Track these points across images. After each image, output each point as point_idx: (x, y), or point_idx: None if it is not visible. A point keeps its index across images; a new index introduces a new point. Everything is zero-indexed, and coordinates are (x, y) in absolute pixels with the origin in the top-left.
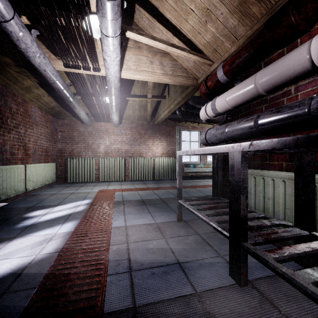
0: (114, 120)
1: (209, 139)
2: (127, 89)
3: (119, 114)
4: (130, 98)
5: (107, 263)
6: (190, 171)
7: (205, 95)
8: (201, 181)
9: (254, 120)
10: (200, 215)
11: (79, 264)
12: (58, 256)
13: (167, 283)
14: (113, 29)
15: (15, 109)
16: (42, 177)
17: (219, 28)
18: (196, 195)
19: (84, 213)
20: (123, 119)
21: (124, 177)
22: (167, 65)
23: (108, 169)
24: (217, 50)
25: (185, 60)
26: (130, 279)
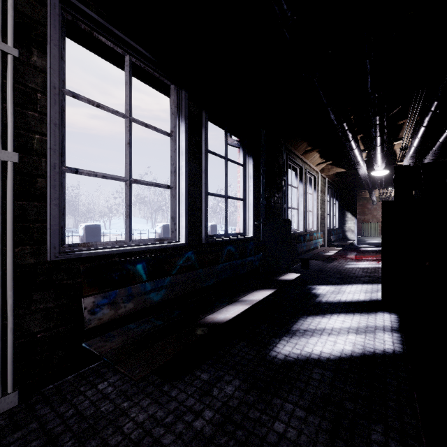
0: None
1: None
2: None
3: None
4: None
5: None
6: None
7: None
8: None
9: None
10: None
11: None
12: None
13: None
14: None
15: None
16: None
17: None
18: None
19: None
20: None
21: None
22: None
23: None
24: None
25: None
26: None
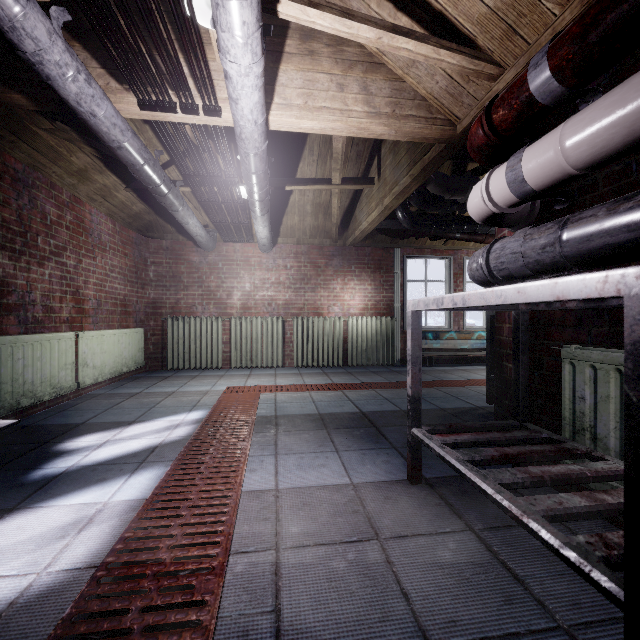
0: (260, 237)
1: (500, 267)
2: (289, 168)
3: (273, 224)
4: (293, 187)
5: (212, 626)
6: (427, 347)
7: (485, 151)
8: (454, 369)
9: None
10: (486, 486)
11: (137, 622)
12: (90, 582)
13: None
14: None
15: (55, 216)
16: (114, 357)
17: None
18: (446, 406)
19: (185, 446)
20: (280, 235)
21: (282, 358)
22: (379, 93)
23: (249, 341)
24: (517, 31)
25: (424, 75)
26: None
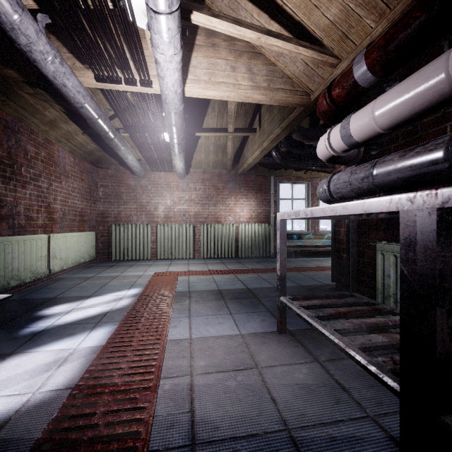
0: (178, 168)
1: (337, 191)
2: (198, 120)
3: (186, 159)
4: (201, 134)
5: (150, 421)
6: (293, 244)
7: (328, 114)
8: (311, 260)
9: (443, 146)
10: (325, 331)
11: (101, 420)
12: (69, 397)
13: None
14: None
15: (33, 153)
16: (75, 252)
17: None
18: (304, 284)
19: (127, 312)
20: (191, 166)
21: (193, 252)
22: (259, 73)
23: (170, 240)
24: (348, 36)
25: (289, 62)
26: None
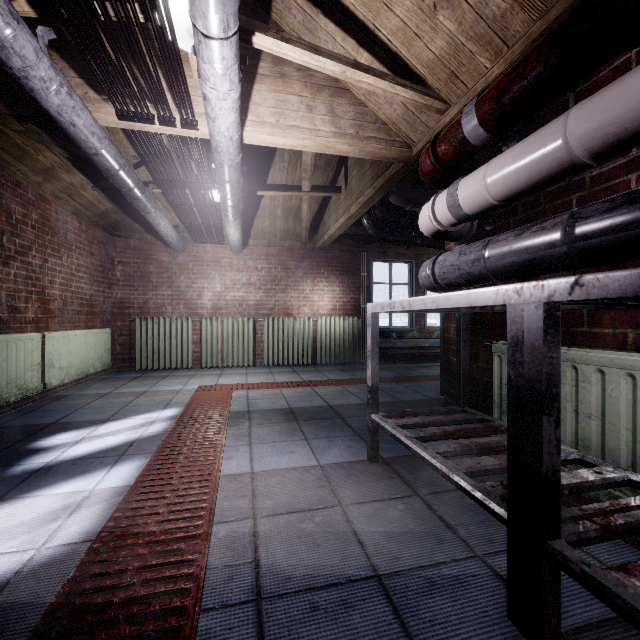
0: (232, 239)
1: (443, 277)
2: (260, 173)
3: (244, 226)
4: (265, 192)
5: (202, 575)
6: (391, 345)
7: (432, 176)
8: (415, 366)
9: (561, 227)
10: (425, 454)
11: (136, 577)
12: (88, 552)
13: (351, 639)
14: (221, 17)
15: (20, 215)
16: (81, 358)
17: (465, 20)
18: (405, 399)
19: (163, 440)
20: (251, 236)
21: (253, 358)
22: (344, 115)
23: (220, 341)
24: (458, 76)
25: (383, 103)
26: (257, 626)
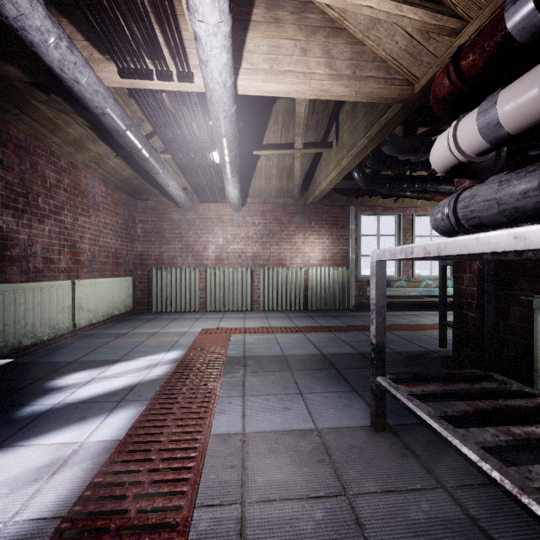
0: (231, 197)
1: (470, 216)
2: (256, 136)
3: (242, 186)
4: (260, 152)
5: None
6: None
7: (450, 101)
8: (404, 314)
9: None
10: (468, 451)
11: None
12: (53, 535)
13: None
14: None
15: (54, 180)
16: (106, 302)
17: None
18: (400, 349)
19: (161, 385)
20: (249, 195)
21: (250, 303)
22: (340, 56)
23: (222, 288)
24: None
25: (384, 36)
26: None
